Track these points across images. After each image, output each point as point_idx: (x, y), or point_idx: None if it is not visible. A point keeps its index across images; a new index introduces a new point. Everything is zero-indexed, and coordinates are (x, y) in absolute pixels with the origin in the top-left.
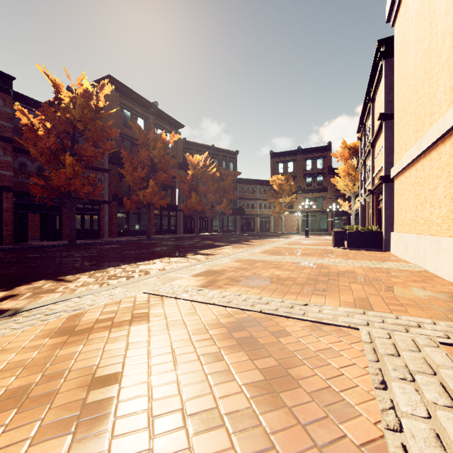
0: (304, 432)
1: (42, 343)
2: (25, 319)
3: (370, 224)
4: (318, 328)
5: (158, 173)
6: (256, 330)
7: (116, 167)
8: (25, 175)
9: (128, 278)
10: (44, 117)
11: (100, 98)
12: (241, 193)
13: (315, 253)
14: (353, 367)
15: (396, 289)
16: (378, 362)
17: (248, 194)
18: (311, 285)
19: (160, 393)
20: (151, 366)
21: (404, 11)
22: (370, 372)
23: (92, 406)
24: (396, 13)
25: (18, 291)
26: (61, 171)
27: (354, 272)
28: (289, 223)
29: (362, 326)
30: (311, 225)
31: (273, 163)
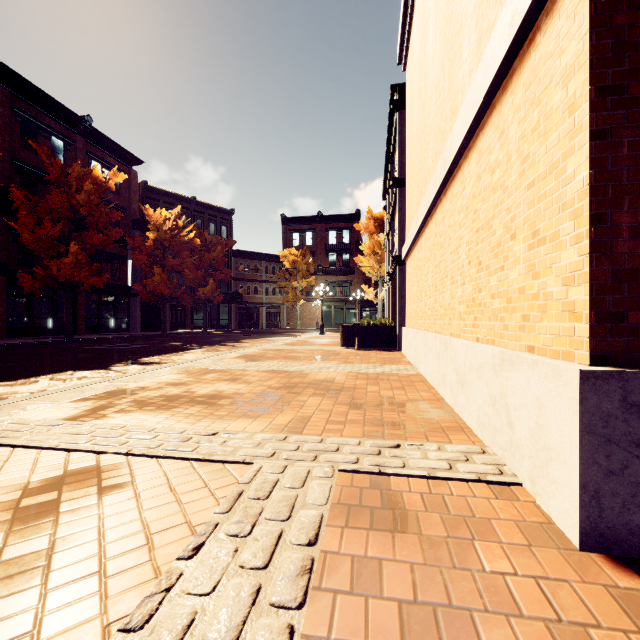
0: None
1: None
2: None
3: None
4: (196, 469)
5: (88, 233)
6: (84, 486)
7: (4, 216)
8: None
9: None
10: None
11: None
12: (238, 272)
13: (311, 355)
14: (184, 528)
15: (361, 401)
16: (225, 514)
17: (249, 273)
18: (256, 403)
19: None
20: None
21: (411, 54)
22: (199, 532)
23: None
24: (406, 55)
25: None
26: None
27: (335, 380)
28: (306, 315)
29: (260, 459)
30: (336, 318)
31: (286, 231)
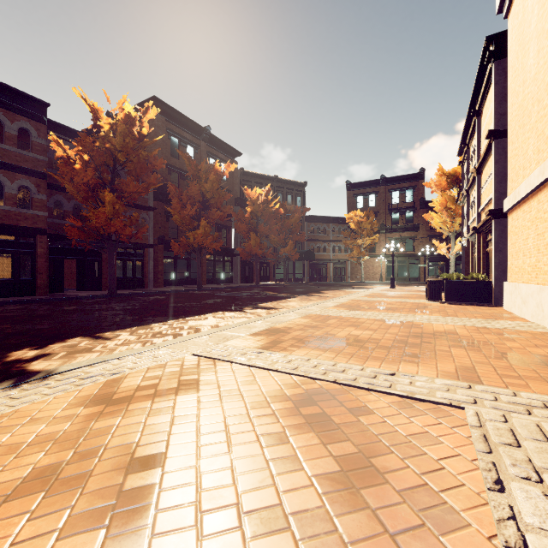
0: (392, 543)
1: (76, 413)
2: (57, 383)
3: (475, 271)
4: (409, 404)
5: (211, 211)
6: (329, 405)
7: (162, 204)
8: (60, 215)
9: (175, 336)
10: (82, 148)
11: (143, 124)
12: (310, 233)
13: (403, 307)
14: (457, 459)
15: (511, 357)
16: (490, 454)
17: (318, 234)
18: (398, 349)
19: (210, 481)
20: (200, 446)
21: None
22: (480, 467)
23: (130, 494)
24: (510, 1)
25: (52, 350)
26: (100, 210)
27: (456, 332)
28: (369, 270)
29: (467, 404)
30: (398, 272)
31: (350, 196)
